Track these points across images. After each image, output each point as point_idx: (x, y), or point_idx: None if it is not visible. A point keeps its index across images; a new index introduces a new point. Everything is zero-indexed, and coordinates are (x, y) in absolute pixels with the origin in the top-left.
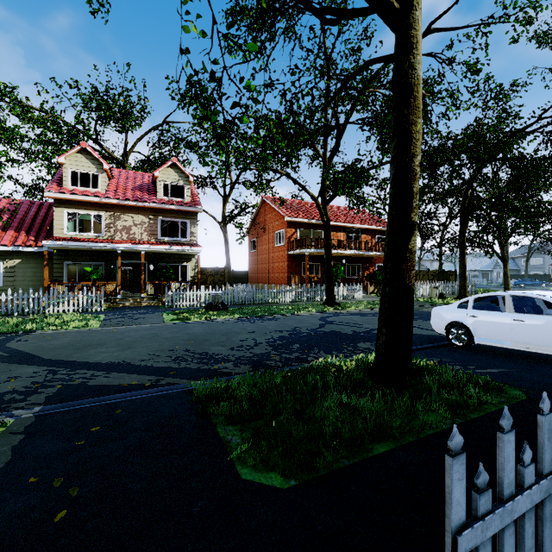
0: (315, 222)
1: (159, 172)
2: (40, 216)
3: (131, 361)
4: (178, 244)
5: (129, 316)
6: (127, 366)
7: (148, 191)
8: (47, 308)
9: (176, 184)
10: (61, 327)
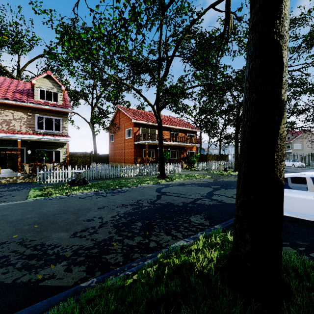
0: (151, 123)
1: (36, 80)
2: None
3: None
4: (51, 135)
5: None
6: None
7: (28, 94)
8: None
9: (50, 90)
10: None
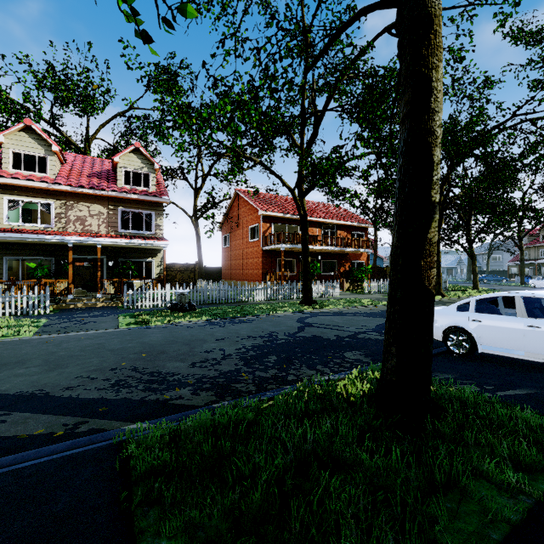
0: (290, 216)
1: (120, 157)
2: None
3: (51, 390)
4: (141, 237)
5: (77, 321)
6: (41, 398)
7: (108, 178)
8: None
9: (139, 171)
10: None
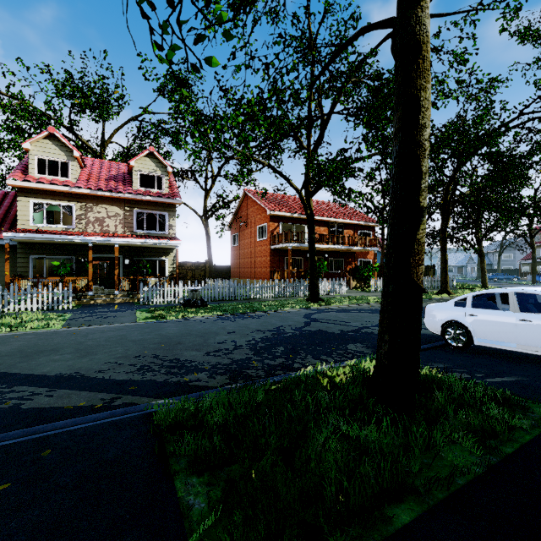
0: (298, 216)
1: (136, 161)
2: (3, 207)
3: (86, 373)
4: (155, 237)
5: (98, 315)
6: (79, 379)
7: (124, 181)
8: (7, 306)
9: (153, 174)
10: (17, 328)
